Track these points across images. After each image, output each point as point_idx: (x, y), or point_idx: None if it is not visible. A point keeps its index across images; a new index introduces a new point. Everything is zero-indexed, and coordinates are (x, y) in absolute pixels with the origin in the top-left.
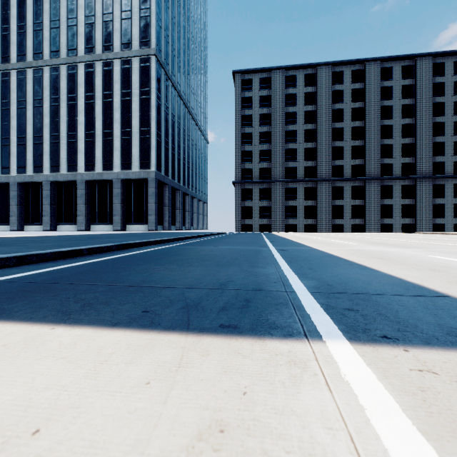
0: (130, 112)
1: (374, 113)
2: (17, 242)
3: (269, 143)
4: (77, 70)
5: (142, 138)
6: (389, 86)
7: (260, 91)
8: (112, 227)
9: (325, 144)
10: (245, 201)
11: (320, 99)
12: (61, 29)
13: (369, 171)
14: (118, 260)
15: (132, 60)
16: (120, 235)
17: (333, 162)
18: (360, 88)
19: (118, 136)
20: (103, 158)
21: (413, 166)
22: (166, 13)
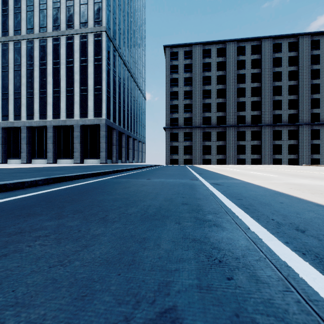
0: (86, 74)
1: (268, 76)
2: None
3: (190, 99)
4: (47, 43)
5: (95, 94)
6: (279, 57)
7: (184, 60)
8: (73, 161)
9: (232, 100)
10: (173, 142)
11: (228, 66)
12: (35, 12)
13: (264, 119)
14: (13, 205)
15: (88, 35)
16: (70, 168)
17: (238, 113)
18: (257, 58)
19: (77, 92)
20: (66, 109)
21: (297, 115)
22: (114, 1)
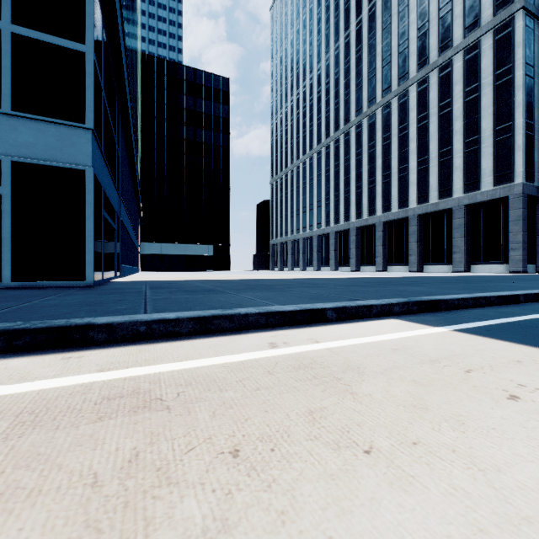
0: (477, 113)
1: None
2: (404, 282)
3: None
4: (408, 95)
5: (497, 141)
6: None
7: None
8: (450, 268)
9: None
10: None
11: None
12: (392, 62)
13: None
14: None
15: (480, 40)
16: (493, 279)
17: None
18: None
19: (458, 151)
20: (438, 185)
21: None
22: None
